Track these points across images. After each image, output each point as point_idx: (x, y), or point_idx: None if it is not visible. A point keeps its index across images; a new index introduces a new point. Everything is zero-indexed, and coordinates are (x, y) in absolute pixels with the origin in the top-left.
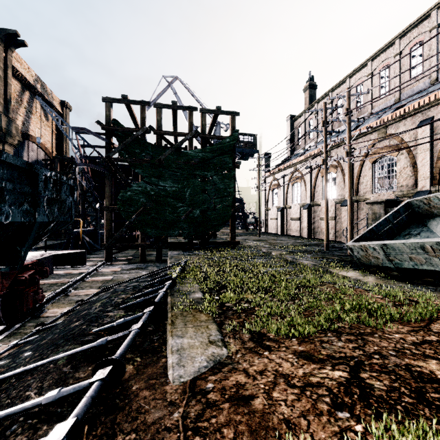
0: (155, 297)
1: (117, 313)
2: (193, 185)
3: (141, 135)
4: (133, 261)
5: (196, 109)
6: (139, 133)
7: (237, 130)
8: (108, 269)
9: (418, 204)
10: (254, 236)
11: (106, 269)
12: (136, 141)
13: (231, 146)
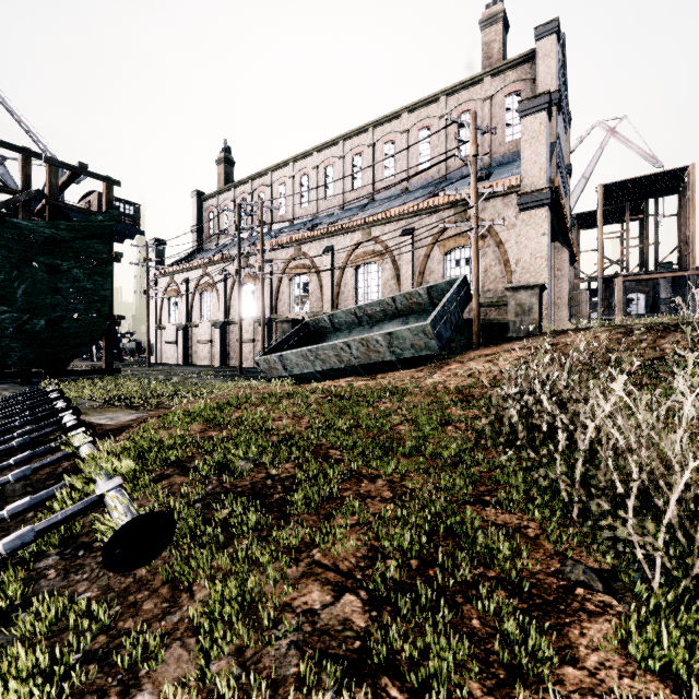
0: (47, 403)
1: None
2: (33, 279)
3: None
4: None
5: (38, 156)
6: None
7: (117, 207)
8: None
9: (313, 324)
10: (140, 367)
11: None
12: None
13: (106, 229)
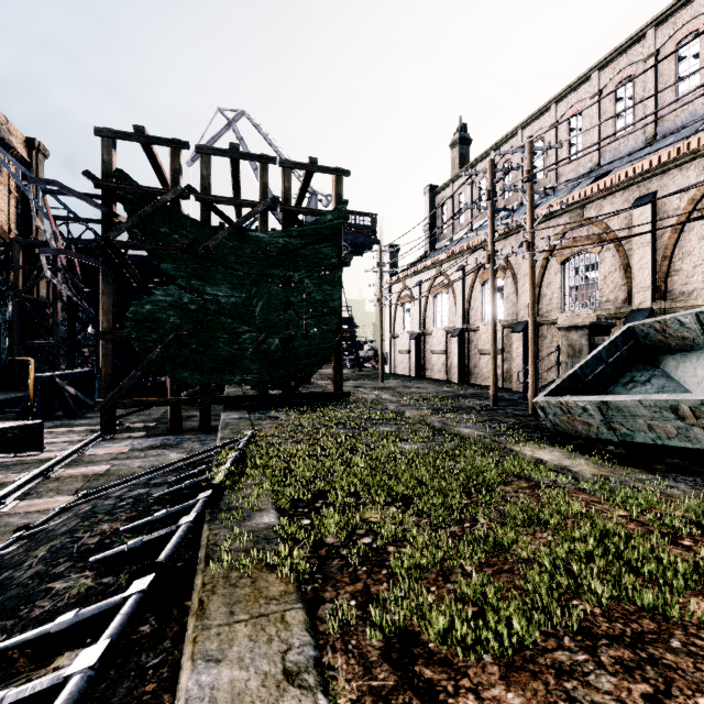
0: (171, 535)
1: (74, 581)
2: (268, 295)
3: (172, 201)
4: (157, 431)
5: (273, 161)
6: (167, 197)
7: (346, 202)
8: (105, 448)
9: (645, 331)
10: (373, 381)
11: (99, 450)
12: (162, 212)
13: (335, 228)
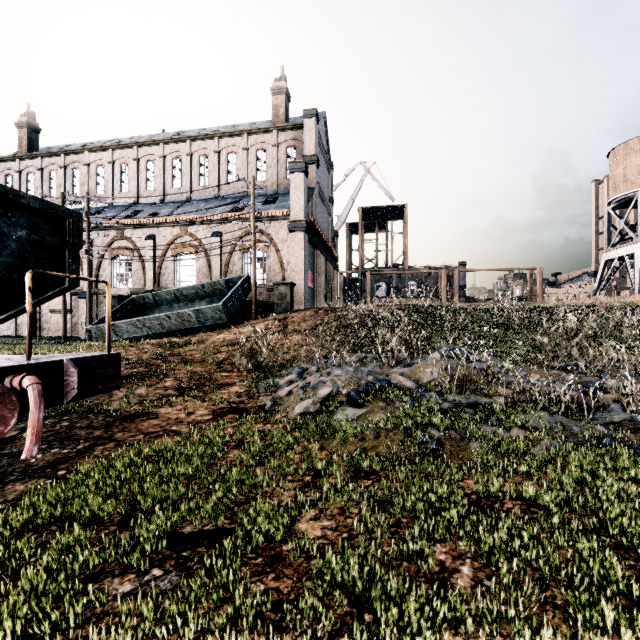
0: None
1: None
2: None
3: None
4: None
5: None
6: None
7: None
8: None
9: (139, 300)
10: None
11: None
12: None
13: None
